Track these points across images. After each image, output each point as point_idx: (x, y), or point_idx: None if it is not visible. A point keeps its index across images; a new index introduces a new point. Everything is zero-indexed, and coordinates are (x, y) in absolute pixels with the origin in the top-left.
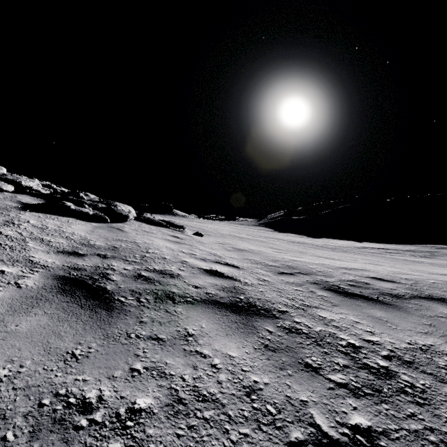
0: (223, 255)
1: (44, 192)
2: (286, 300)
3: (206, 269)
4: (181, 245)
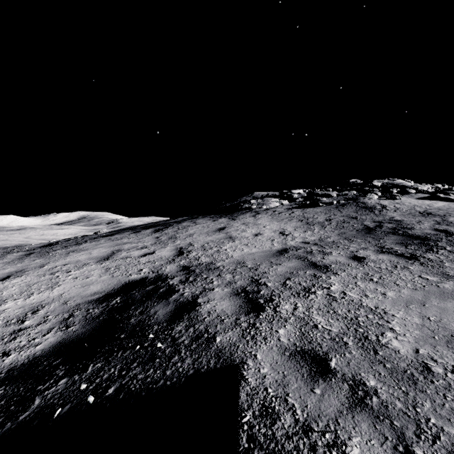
0: None
1: (430, 191)
2: None
3: None
4: None
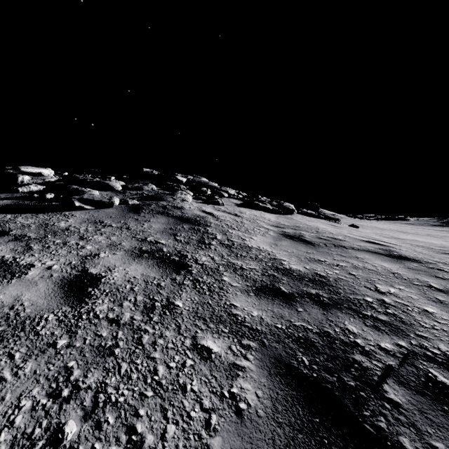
0: (380, 238)
1: (240, 196)
2: (437, 260)
3: (365, 240)
4: (340, 229)
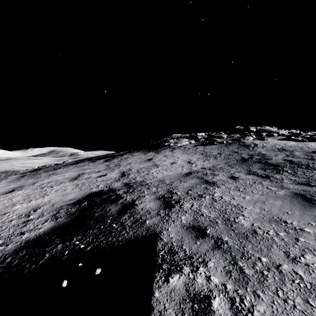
0: None
1: (286, 134)
2: None
3: None
4: None
